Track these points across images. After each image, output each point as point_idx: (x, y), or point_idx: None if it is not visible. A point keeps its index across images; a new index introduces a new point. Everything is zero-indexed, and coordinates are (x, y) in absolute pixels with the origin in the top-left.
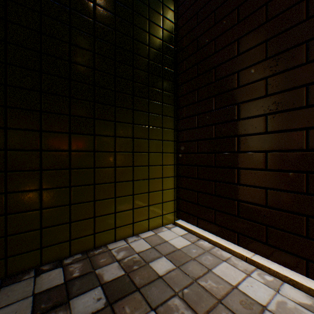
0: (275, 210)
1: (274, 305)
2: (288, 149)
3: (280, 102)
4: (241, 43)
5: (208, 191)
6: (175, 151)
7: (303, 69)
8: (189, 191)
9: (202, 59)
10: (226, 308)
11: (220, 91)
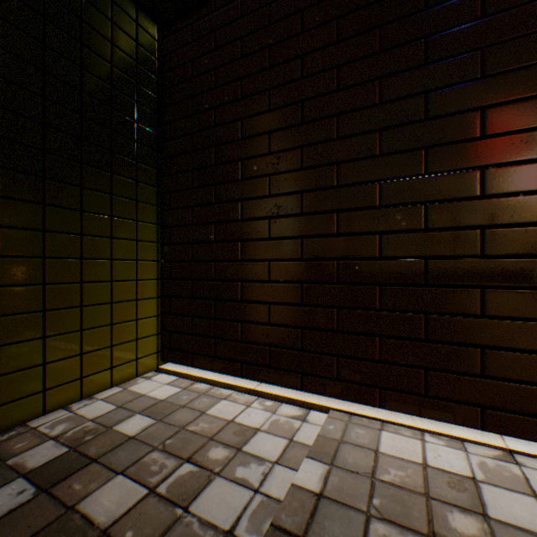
0: (278, 326)
1: (268, 425)
2: (288, 258)
3: (282, 206)
4: (245, 125)
5: (207, 314)
6: (160, 258)
7: (300, 175)
8: (181, 318)
9: (199, 129)
10: (217, 442)
11: (222, 180)
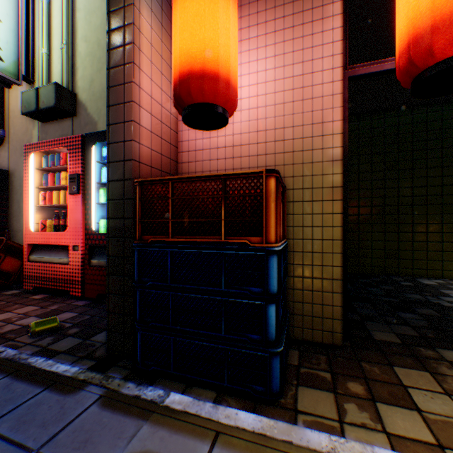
0: None
1: None
2: None
3: None
4: None
5: None
6: None
7: None
8: None
9: None
10: None
11: None
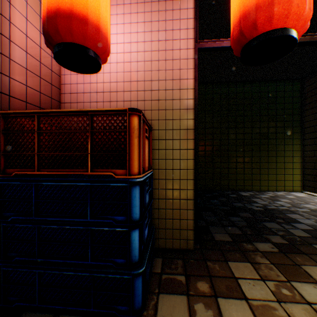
0: None
1: None
2: None
3: None
4: None
5: None
6: (300, 156)
7: None
8: (309, 175)
9: (316, 112)
10: (313, 203)
11: None
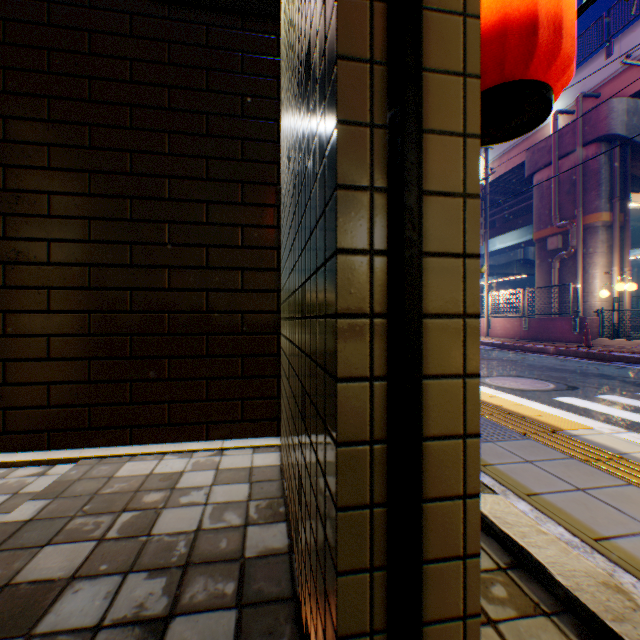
0: (19, 385)
1: None
2: (33, 309)
3: (24, 252)
4: None
5: None
6: None
7: (48, 222)
8: None
9: None
10: None
11: None
